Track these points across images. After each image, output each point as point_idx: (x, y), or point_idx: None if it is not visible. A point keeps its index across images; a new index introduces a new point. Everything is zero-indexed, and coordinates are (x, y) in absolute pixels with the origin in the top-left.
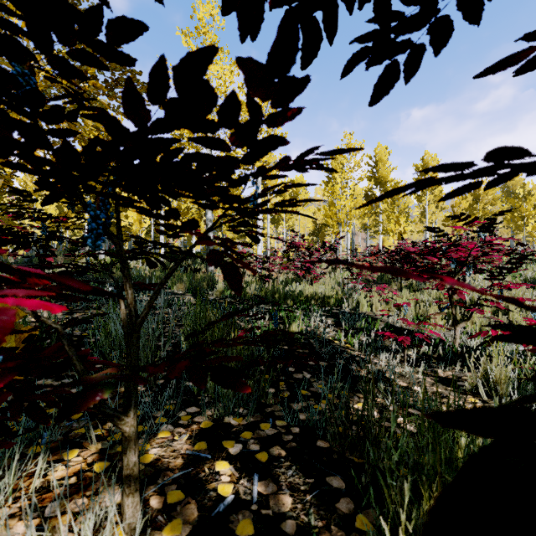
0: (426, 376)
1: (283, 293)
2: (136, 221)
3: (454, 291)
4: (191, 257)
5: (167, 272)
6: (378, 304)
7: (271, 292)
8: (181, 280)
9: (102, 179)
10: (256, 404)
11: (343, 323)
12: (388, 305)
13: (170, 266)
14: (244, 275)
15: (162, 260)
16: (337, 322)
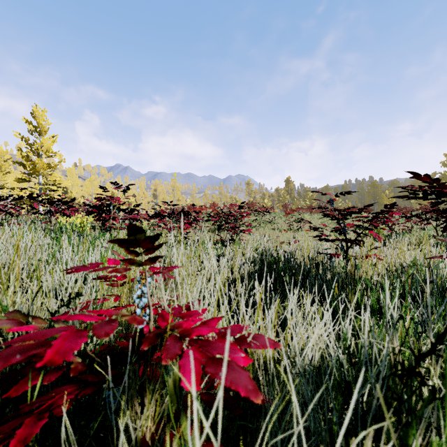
0: None
1: None
2: None
3: None
4: None
5: None
6: None
7: None
8: None
9: None
10: None
11: None
12: None
13: None
14: None
15: None
16: None
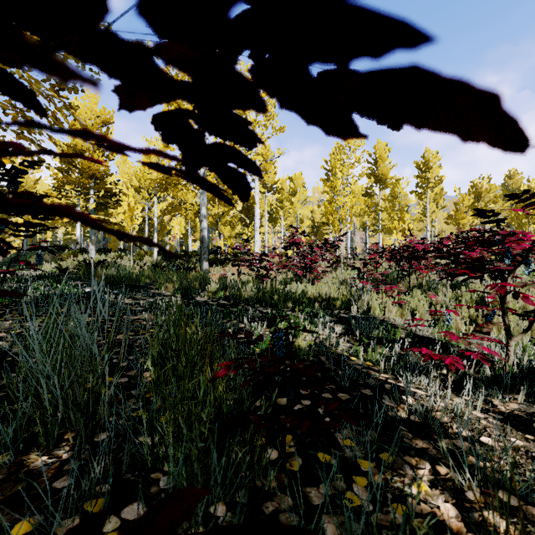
0: (484, 412)
1: (283, 294)
2: (127, 218)
3: (515, 294)
4: (186, 256)
5: (157, 271)
6: (391, 307)
7: (270, 293)
8: (170, 280)
9: (92, 174)
10: (247, 495)
11: (357, 332)
12: (401, 308)
13: (162, 265)
14: (240, 275)
15: (156, 258)
16: (348, 329)
